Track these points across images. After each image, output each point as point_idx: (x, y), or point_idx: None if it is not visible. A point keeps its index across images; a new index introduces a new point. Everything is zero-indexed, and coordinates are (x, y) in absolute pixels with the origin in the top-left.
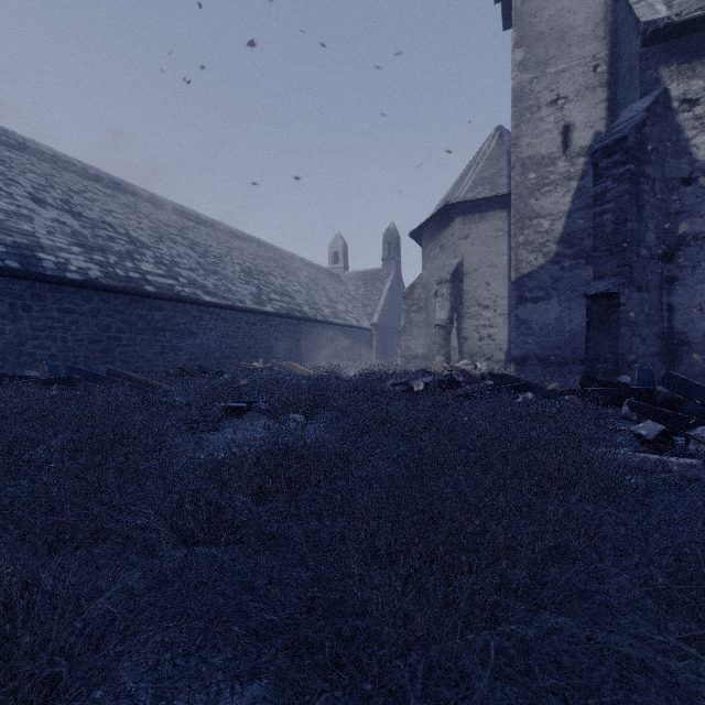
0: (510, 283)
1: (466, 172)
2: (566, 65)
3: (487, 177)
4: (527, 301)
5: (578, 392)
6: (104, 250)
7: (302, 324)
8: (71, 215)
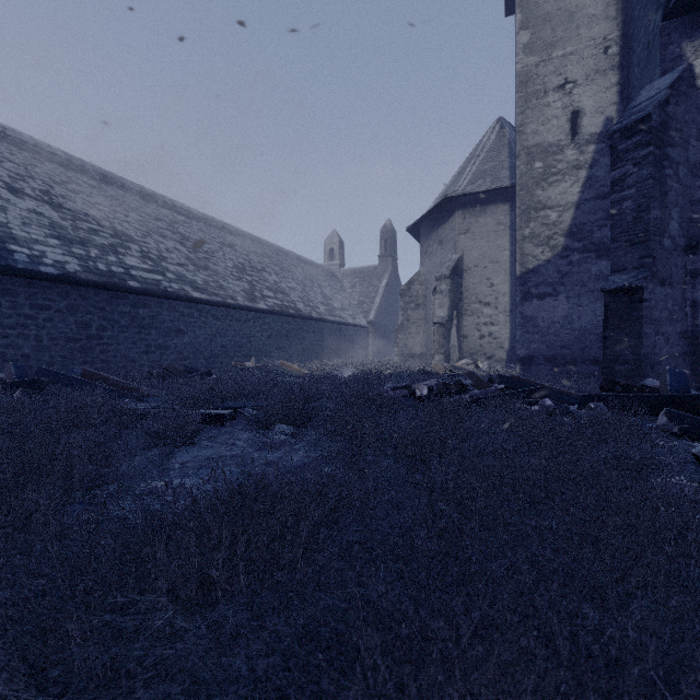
0: (512, 279)
1: (466, 165)
2: (575, 47)
3: (488, 170)
4: (533, 297)
5: (601, 398)
6: (84, 243)
7: (296, 321)
8: (50, 206)
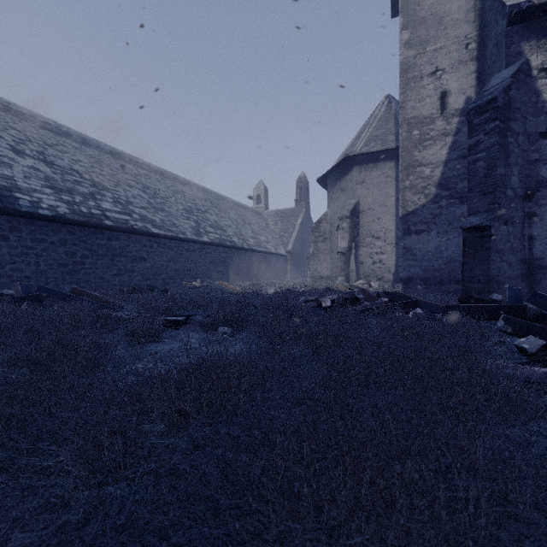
0: (397, 219)
1: (362, 131)
2: (443, 43)
3: (378, 135)
4: (411, 233)
5: (459, 308)
6: (71, 192)
7: (232, 251)
8: (44, 163)
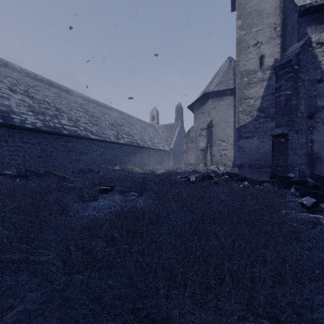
0: (234, 130)
1: (214, 78)
2: (261, 27)
3: (224, 80)
4: (243, 138)
5: (269, 181)
6: (43, 114)
7: (137, 149)
8: (28, 97)
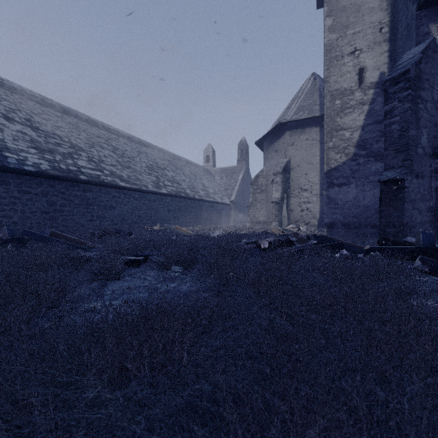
0: (321, 174)
1: (292, 102)
2: (361, 28)
3: (306, 105)
4: (334, 185)
5: (378, 249)
6: (52, 152)
7: (185, 201)
8: (31, 128)
